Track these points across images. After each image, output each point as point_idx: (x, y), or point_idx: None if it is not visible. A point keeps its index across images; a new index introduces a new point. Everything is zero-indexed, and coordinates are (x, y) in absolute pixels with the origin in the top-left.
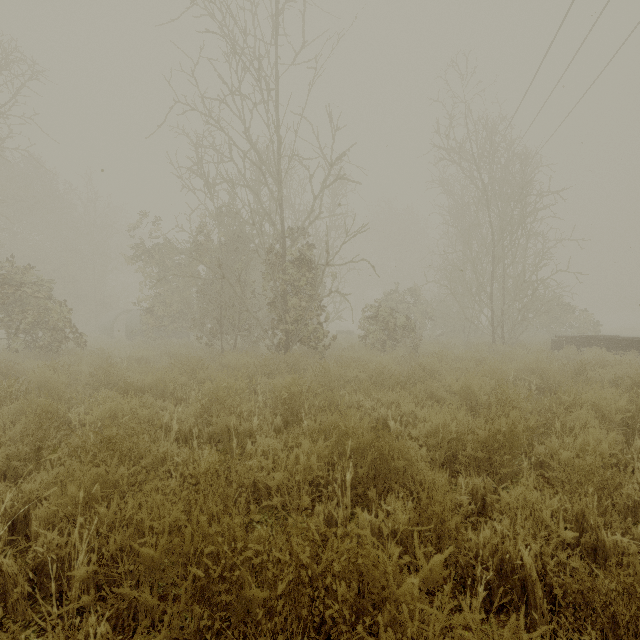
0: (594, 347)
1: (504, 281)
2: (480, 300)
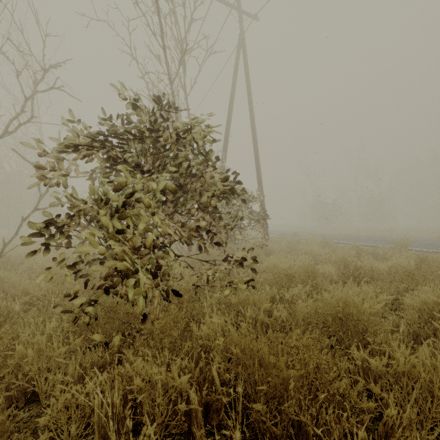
0: None
1: None
2: None
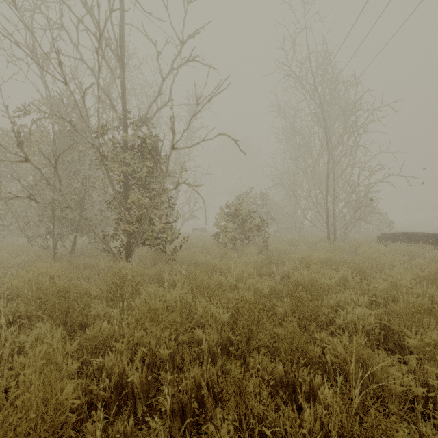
0: (421, 243)
1: (334, 186)
2: (317, 201)
